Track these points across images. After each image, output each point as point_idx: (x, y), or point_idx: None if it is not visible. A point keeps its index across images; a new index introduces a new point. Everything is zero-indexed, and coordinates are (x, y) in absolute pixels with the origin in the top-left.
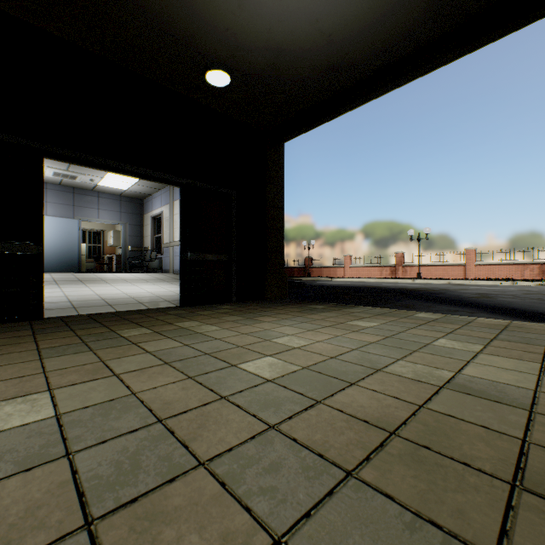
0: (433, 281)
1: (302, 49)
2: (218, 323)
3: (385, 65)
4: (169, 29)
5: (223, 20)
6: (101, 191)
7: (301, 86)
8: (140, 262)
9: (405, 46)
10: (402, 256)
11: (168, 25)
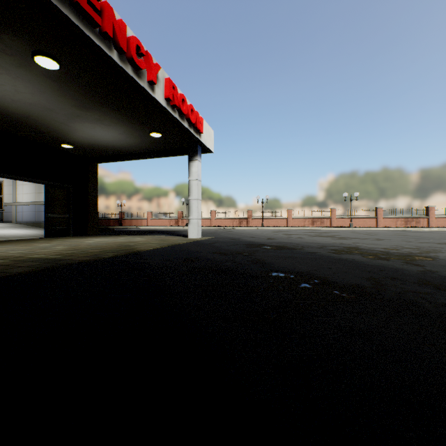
0: None
1: (104, 146)
2: (71, 239)
3: (136, 153)
4: (49, 134)
5: (73, 137)
6: None
7: (105, 151)
8: None
9: (141, 151)
10: (182, 213)
11: (49, 134)
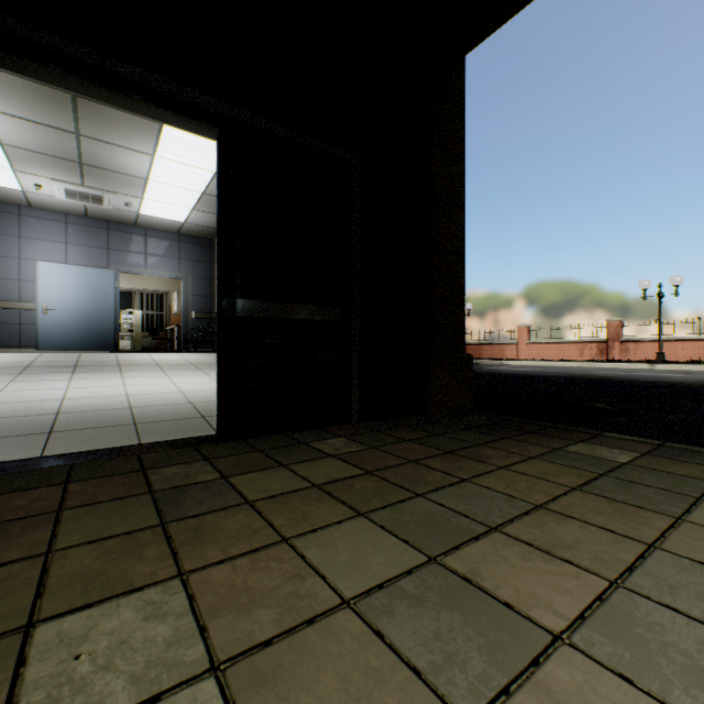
0: (692, 367)
1: None
2: (277, 642)
3: None
4: None
5: None
6: (149, 226)
7: None
8: (208, 336)
9: None
10: (619, 326)
11: None
